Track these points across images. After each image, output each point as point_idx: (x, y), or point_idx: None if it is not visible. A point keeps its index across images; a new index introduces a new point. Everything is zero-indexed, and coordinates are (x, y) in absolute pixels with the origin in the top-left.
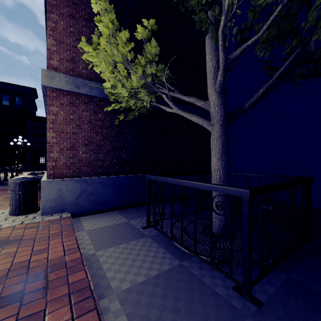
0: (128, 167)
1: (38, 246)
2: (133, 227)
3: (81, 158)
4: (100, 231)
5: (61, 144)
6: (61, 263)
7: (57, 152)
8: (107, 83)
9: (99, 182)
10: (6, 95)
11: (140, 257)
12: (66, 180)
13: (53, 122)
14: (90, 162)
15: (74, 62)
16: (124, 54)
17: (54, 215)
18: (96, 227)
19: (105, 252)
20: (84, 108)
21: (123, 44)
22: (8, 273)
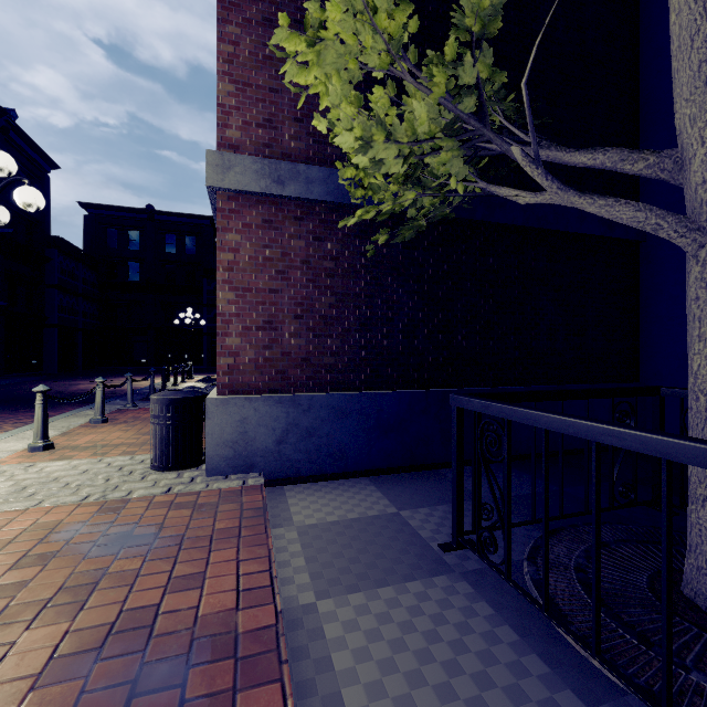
0: (395, 370)
1: (187, 561)
2: (412, 533)
3: (286, 348)
4: (328, 533)
5: (247, 316)
6: (228, 632)
7: (239, 335)
8: (344, 135)
9: (326, 407)
10: (171, 234)
11: (440, 649)
12: (256, 400)
13: (230, 267)
14: (307, 358)
15: (274, 126)
16: (392, 42)
17: (232, 478)
18: (318, 519)
19: (340, 605)
20: (294, 231)
21: (390, 6)
22: (110, 637)
